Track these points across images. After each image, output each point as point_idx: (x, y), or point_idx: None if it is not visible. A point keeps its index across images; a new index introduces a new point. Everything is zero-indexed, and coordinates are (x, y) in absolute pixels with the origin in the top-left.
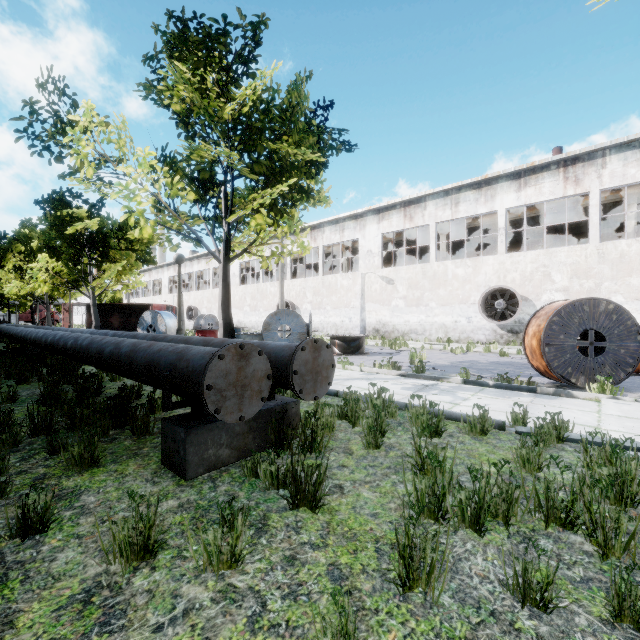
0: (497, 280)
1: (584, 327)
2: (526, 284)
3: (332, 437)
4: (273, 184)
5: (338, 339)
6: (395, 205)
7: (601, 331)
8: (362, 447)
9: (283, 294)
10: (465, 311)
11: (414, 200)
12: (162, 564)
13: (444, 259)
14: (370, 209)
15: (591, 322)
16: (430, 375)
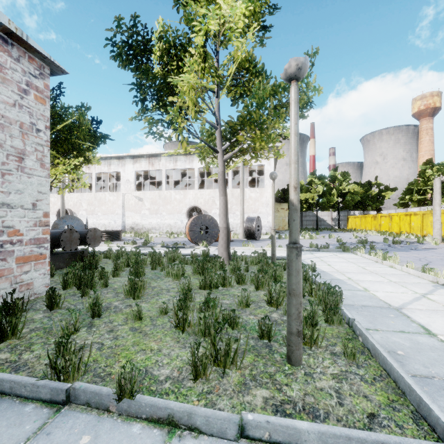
0: (194, 202)
1: (202, 224)
2: (206, 205)
3: (101, 262)
4: (68, 153)
5: (106, 232)
6: (144, 155)
7: (207, 226)
8: (112, 262)
9: (64, 204)
10: (180, 217)
11: (154, 155)
12: (56, 278)
13: (172, 188)
14: (128, 155)
15: (204, 222)
16: (149, 245)
